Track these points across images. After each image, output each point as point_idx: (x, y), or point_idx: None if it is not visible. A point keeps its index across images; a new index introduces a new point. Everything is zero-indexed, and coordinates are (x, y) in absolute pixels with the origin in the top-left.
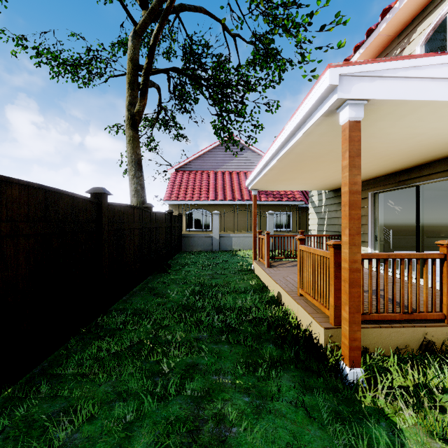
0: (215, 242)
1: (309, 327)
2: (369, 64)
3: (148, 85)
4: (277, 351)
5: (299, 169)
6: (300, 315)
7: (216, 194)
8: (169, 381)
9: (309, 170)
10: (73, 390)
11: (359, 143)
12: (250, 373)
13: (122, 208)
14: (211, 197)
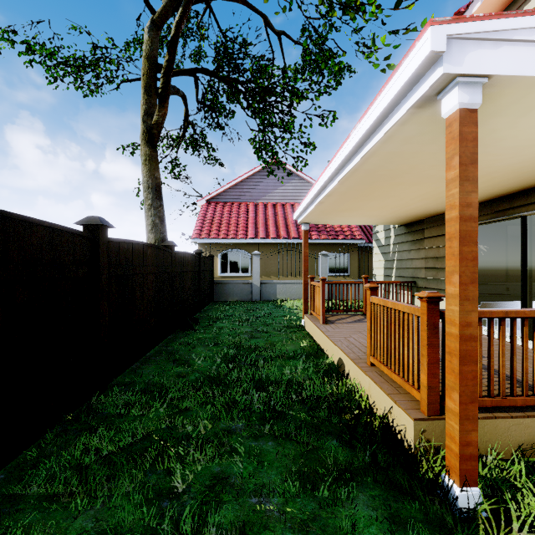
0: (255, 290)
1: (388, 414)
2: (492, 20)
3: (169, 89)
4: (344, 451)
5: (367, 195)
6: (373, 394)
7: (257, 231)
8: (184, 507)
9: (379, 196)
10: (29, 530)
11: (474, 144)
12: (307, 493)
13: (131, 246)
14: (250, 234)
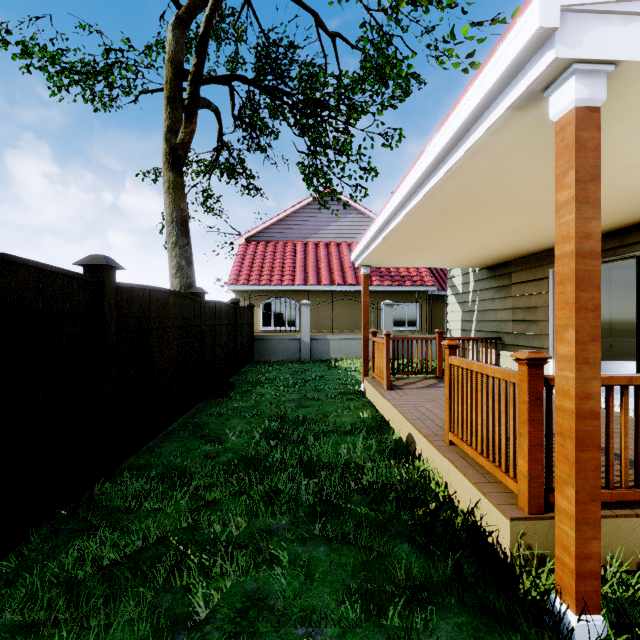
0: (304, 347)
1: (475, 510)
2: None
3: (198, 100)
4: (419, 559)
5: (443, 230)
6: (454, 482)
7: (306, 276)
8: None
9: (458, 231)
10: None
11: (596, 154)
12: (371, 621)
13: (148, 293)
14: (298, 279)
